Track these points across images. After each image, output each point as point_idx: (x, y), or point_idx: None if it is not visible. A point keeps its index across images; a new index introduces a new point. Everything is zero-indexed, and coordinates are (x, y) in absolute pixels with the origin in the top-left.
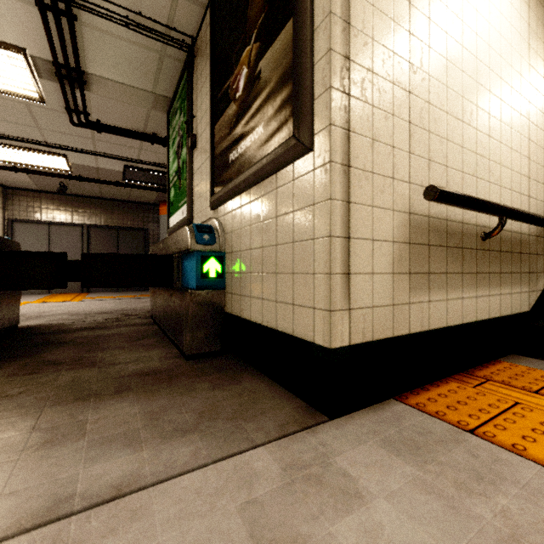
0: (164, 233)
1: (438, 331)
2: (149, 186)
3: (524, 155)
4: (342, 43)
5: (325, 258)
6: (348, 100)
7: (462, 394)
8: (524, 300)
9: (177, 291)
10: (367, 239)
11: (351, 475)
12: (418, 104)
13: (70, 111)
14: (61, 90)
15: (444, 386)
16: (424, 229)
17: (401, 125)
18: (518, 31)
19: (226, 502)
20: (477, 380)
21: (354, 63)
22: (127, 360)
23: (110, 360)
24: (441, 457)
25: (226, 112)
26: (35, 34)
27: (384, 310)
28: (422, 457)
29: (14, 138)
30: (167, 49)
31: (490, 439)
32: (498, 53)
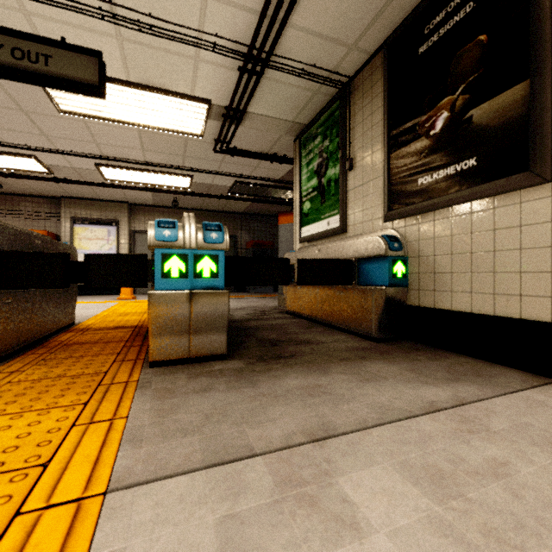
0: (283, 240)
1: None
2: (246, 198)
3: None
4: None
5: None
6: None
7: None
8: None
9: (355, 289)
10: None
11: None
12: None
13: (218, 142)
14: (221, 127)
15: None
16: None
17: None
18: None
19: (542, 411)
20: None
21: None
22: (328, 341)
23: (315, 340)
24: None
25: (412, 144)
26: (224, 89)
27: None
28: None
29: (161, 166)
30: (322, 88)
31: None
32: None
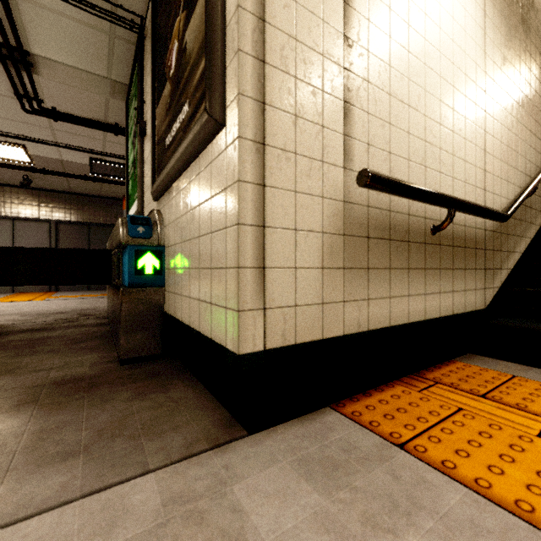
0: None
1: (379, 331)
2: (120, 181)
3: (479, 147)
4: (255, 1)
5: (234, 250)
6: (263, 68)
7: (405, 400)
8: (480, 297)
9: (116, 290)
10: (289, 228)
11: (243, 509)
12: (355, 81)
13: (19, 97)
14: (5, 72)
15: (389, 390)
16: (362, 219)
17: (333, 103)
18: (472, 18)
19: None
20: (425, 383)
21: (271, 26)
22: (52, 366)
23: (33, 367)
24: (358, 480)
25: (163, 93)
26: None
27: (311, 309)
28: (336, 481)
29: None
30: (116, 30)
31: (420, 454)
32: (450, 37)
